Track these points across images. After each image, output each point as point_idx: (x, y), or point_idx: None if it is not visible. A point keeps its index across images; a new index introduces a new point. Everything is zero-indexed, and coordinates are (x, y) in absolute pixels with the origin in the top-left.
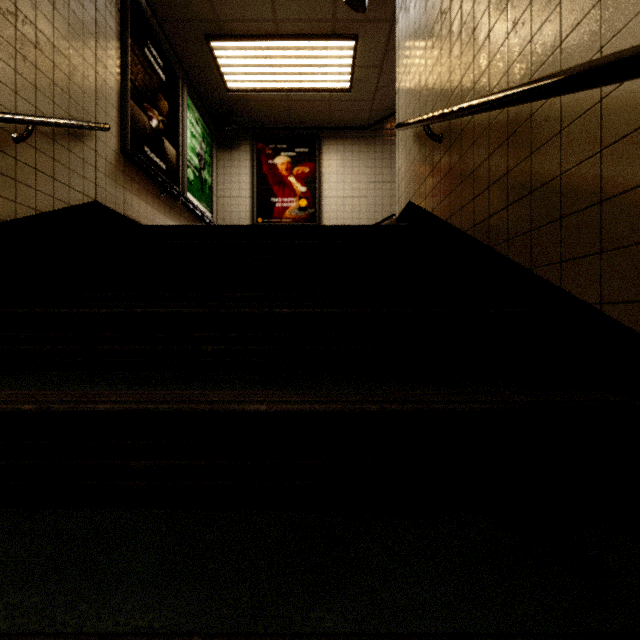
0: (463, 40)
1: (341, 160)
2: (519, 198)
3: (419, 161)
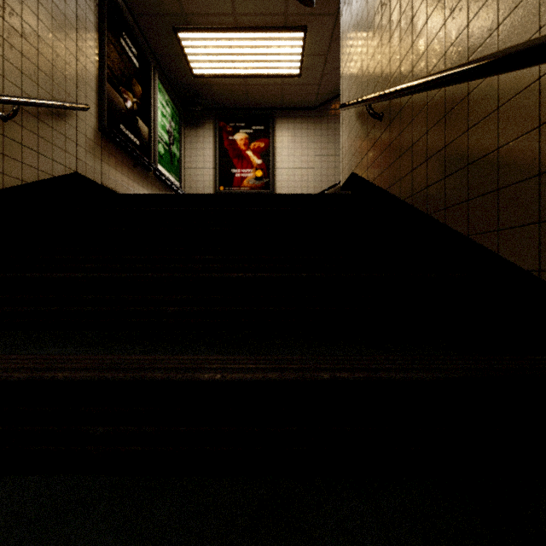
0: (402, 28)
1: (292, 136)
2: (456, 170)
3: (361, 137)
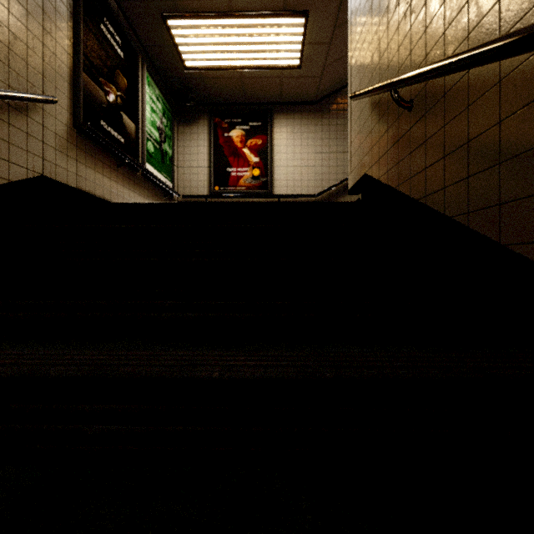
0: None
1: (291, 132)
2: None
3: (378, 131)
